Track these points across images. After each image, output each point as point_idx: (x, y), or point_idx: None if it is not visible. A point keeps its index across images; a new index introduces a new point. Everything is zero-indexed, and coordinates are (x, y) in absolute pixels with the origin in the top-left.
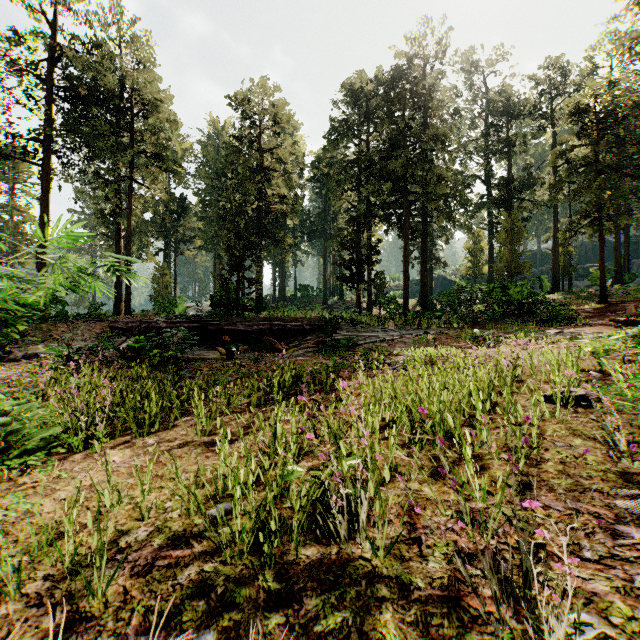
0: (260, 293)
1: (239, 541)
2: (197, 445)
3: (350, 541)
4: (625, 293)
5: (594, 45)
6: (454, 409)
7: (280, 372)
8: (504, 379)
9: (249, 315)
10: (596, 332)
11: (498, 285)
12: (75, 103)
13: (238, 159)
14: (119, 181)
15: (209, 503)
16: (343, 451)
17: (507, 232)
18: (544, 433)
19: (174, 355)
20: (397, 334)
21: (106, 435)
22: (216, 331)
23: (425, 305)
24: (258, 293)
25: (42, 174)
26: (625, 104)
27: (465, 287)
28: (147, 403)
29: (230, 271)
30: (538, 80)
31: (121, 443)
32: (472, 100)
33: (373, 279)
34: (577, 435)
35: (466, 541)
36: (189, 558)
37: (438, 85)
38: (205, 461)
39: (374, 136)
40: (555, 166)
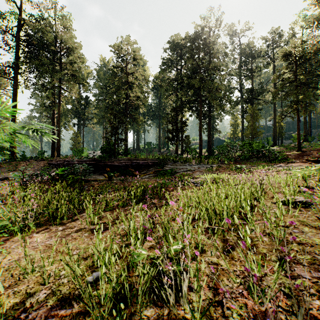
0: (126, 146)
1: (103, 303)
2: (86, 231)
3: (176, 303)
4: (310, 146)
5: (294, 22)
6: (238, 212)
7: (135, 187)
8: (257, 191)
9: (120, 157)
10: (298, 166)
11: (247, 142)
12: (30, 47)
13: (115, 78)
14: (54, 88)
15: (88, 272)
16: (171, 240)
17: (251, 115)
18: (285, 223)
19: (80, 178)
20: (196, 167)
21: (34, 225)
22: (103, 165)
23: (210, 152)
24: (125, 146)
25: (13, 84)
26: (310, 51)
27: (231, 143)
28: (59, 206)
29: (111, 134)
30: (266, 40)
31: (43, 229)
32: (233, 49)
33: (184, 139)
34: (304, 225)
35: (252, 303)
36: (69, 317)
37: (216, 42)
38: (89, 241)
39: (184, 67)
40: (274, 83)
